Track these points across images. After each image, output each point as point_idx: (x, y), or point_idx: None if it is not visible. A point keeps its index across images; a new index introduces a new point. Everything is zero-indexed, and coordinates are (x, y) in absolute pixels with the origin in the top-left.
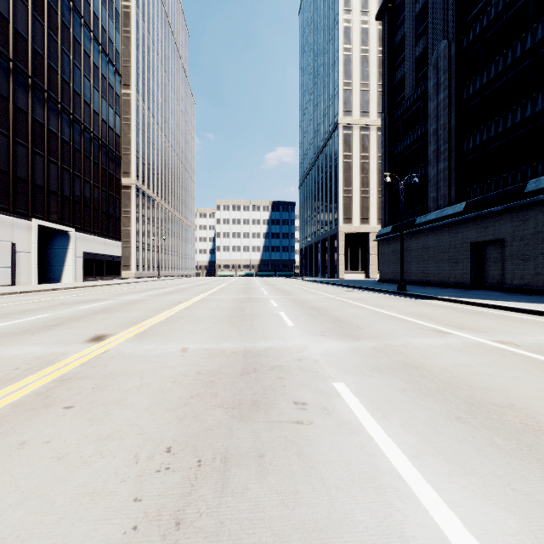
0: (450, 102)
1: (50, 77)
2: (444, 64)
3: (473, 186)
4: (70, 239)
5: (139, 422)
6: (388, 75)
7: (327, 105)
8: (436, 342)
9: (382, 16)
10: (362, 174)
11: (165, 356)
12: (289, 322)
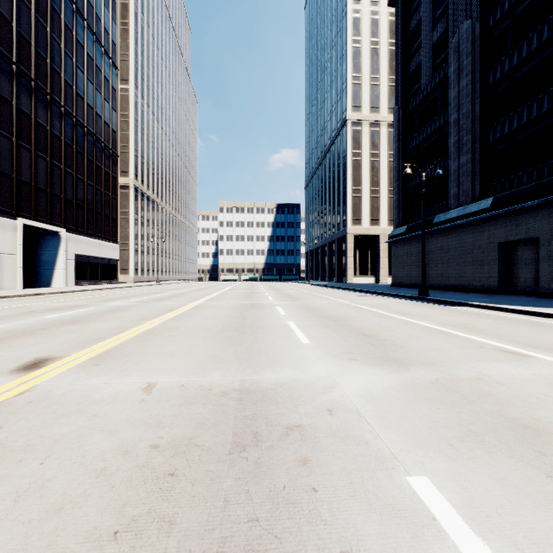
0: (473, 88)
1: (38, 66)
2: (466, 46)
3: (500, 180)
4: (61, 240)
5: None
6: (401, 64)
7: (335, 101)
8: (521, 371)
9: (396, 1)
10: (372, 173)
11: (113, 402)
12: (302, 337)
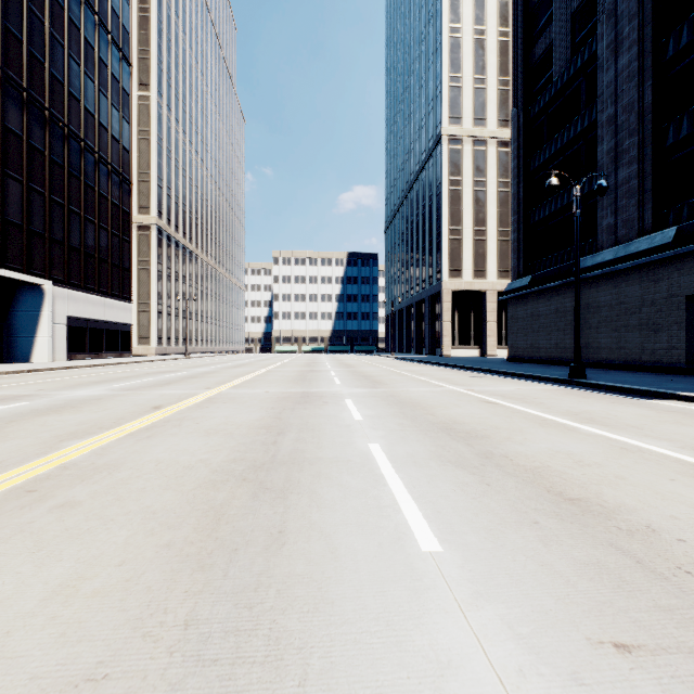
0: (641, 65)
1: (8, 48)
2: (629, 5)
3: (686, 201)
4: (45, 296)
5: None
6: (523, 48)
7: (425, 113)
8: None
9: None
10: (476, 207)
11: None
12: (414, 517)
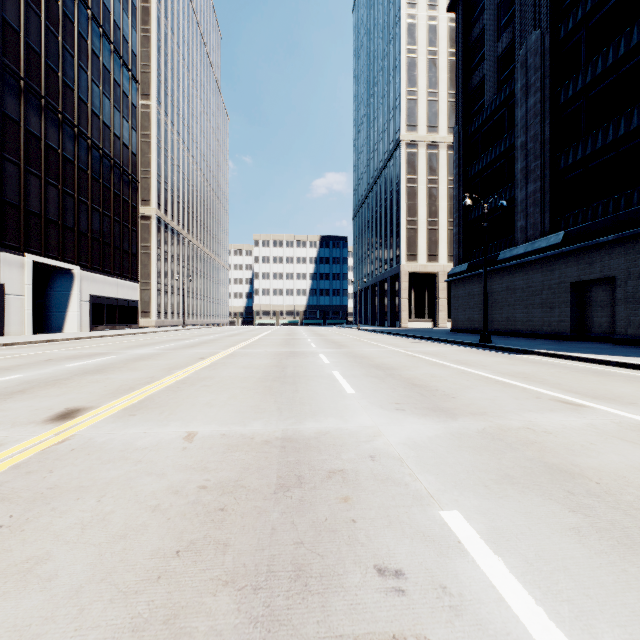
0: (543, 107)
1: (49, 80)
2: (535, 60)
3: (572, 212)
4: (75, 279)
5: (43, 639)
6: (462, 78)
7: (387, 119)
8: (573, 421)
9: (456, 7)
10: (429, 202)
11: (156, 449)
12: (347, 387)
